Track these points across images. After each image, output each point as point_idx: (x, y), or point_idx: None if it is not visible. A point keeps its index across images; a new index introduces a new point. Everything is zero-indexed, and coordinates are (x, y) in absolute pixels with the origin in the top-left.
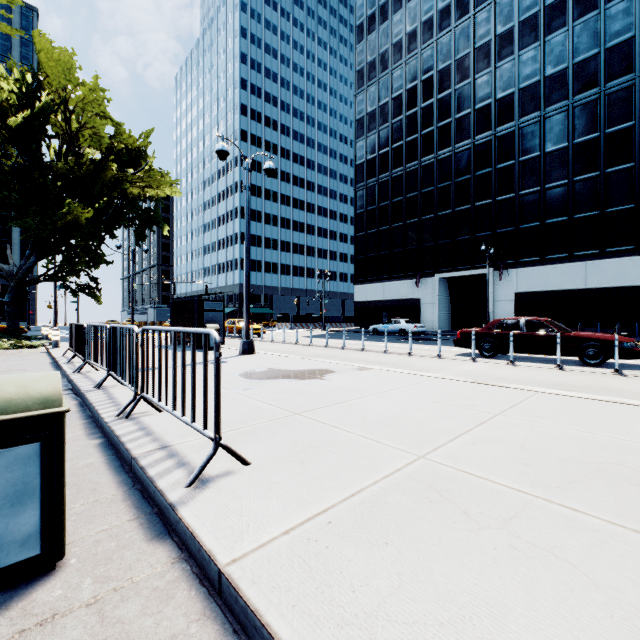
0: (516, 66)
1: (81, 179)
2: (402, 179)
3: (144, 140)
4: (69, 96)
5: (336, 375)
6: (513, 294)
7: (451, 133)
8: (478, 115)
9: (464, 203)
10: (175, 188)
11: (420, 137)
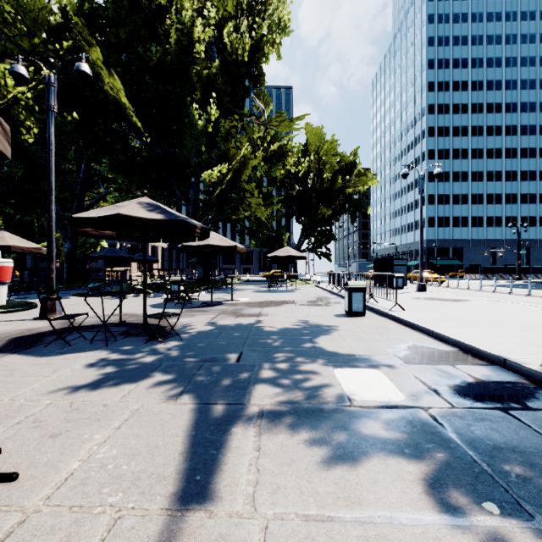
0: None
1: (323, 192)
2: None
3: (355, 156)
4: (318, 149)
5: (469, 302)
6: None
7: None
8: None
9: None
10: (374, 181)
11: None
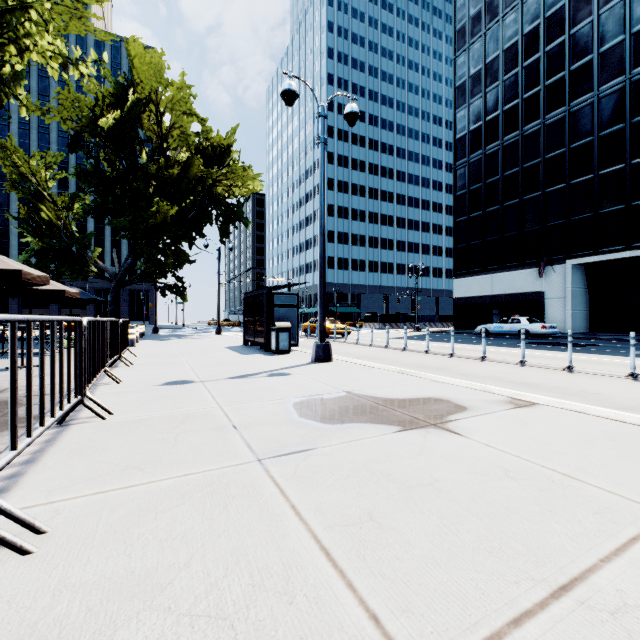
0: None
1: (170, 180)
2: (517, 146)
3: (229, 137)
4: (158, 98)
5: (474, 419)
6: None
7: (592, 74)
8: (637, 40)
9: (613, 163)
10: (259, 183)
11: (543, 89)
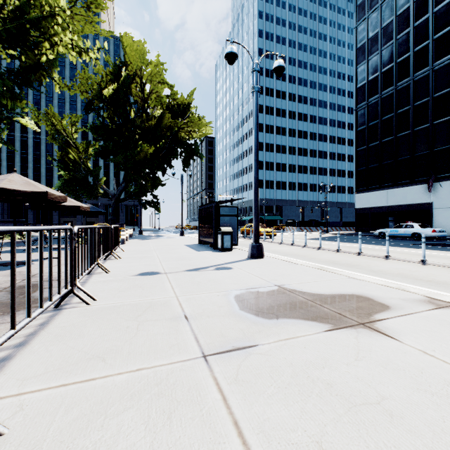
0: None
1: (150, 129)
2: (409, 89)
3: (189, 97)
4: (141, 73)
5: (400, 320)
6: None
7: None
8: None
9: None
10: (210, 129)
11: (432, 42)
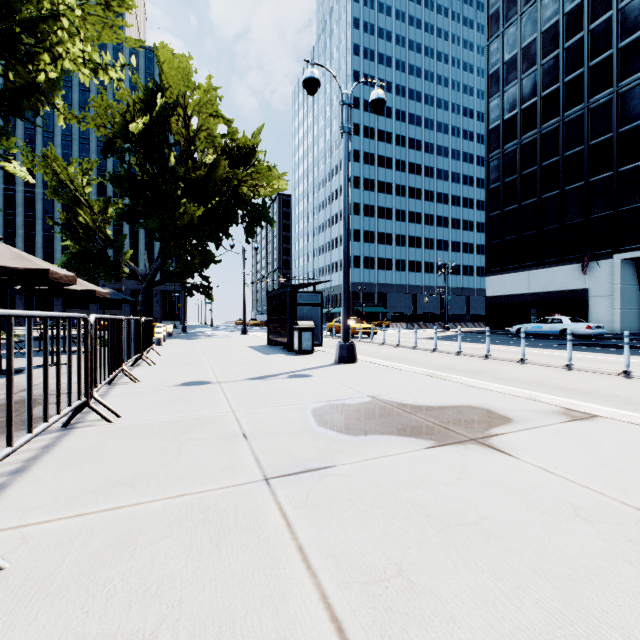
0: None
1: (197, 182)
2: (557, 133)
3: (254, 137)
4: (186, 101)
5: (522, 434)
6: None
7: None
8: None
9: None
10: (284, 183)
11: (587, 70)
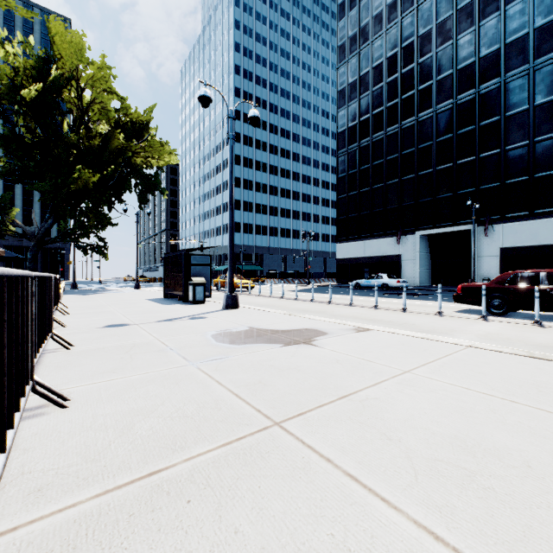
0: (502, 21)
1: (91, 149)
2: (382, 143)
3: (147, 114)
4: (80, 75)
5: (329, 339)
6: (498, 249)
7: (432, 95)
8: (460, 75)
9: (446, 162)
10: (174, 157)
11: (400, 101)
